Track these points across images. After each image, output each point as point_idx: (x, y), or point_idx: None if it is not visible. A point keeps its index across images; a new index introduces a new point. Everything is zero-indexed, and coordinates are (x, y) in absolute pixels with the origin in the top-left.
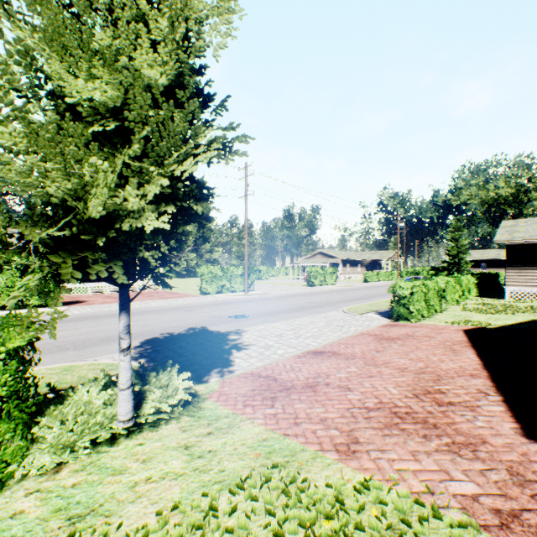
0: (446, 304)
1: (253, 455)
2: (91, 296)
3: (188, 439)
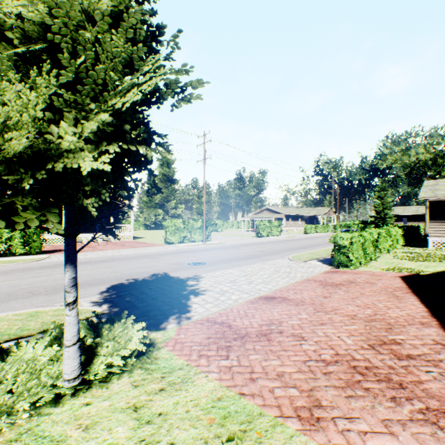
0: (379, 253)
1: (207, 421)
2: None
3: (138, 397)
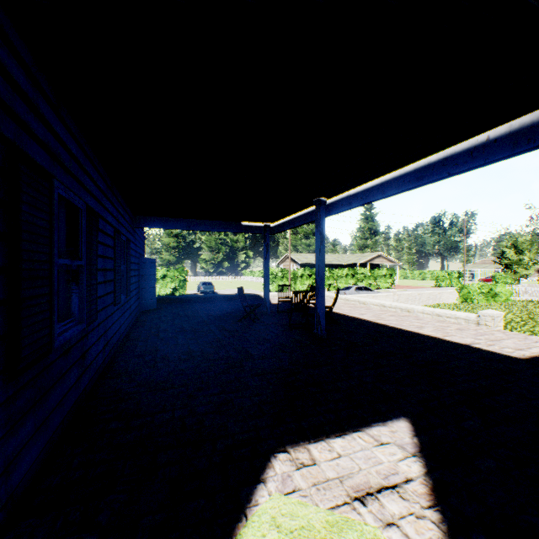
0: None
1: None
2: None
3: None
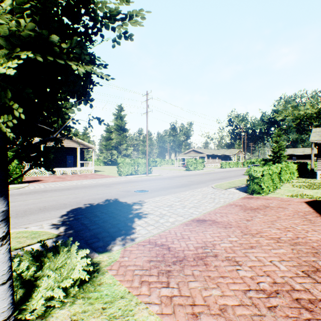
0: (281, 183)
1: None
2: (47, 177)
3: None
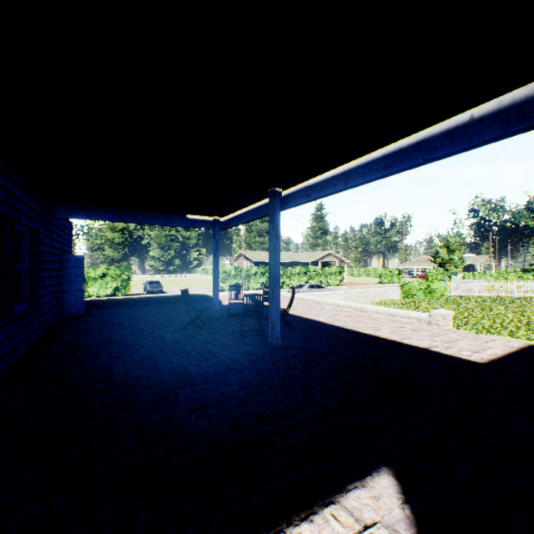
0: None
1: None
2: None
3: None
